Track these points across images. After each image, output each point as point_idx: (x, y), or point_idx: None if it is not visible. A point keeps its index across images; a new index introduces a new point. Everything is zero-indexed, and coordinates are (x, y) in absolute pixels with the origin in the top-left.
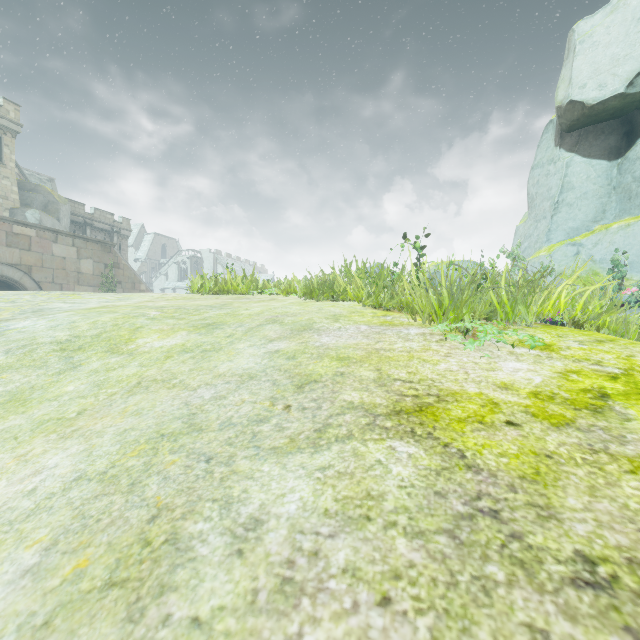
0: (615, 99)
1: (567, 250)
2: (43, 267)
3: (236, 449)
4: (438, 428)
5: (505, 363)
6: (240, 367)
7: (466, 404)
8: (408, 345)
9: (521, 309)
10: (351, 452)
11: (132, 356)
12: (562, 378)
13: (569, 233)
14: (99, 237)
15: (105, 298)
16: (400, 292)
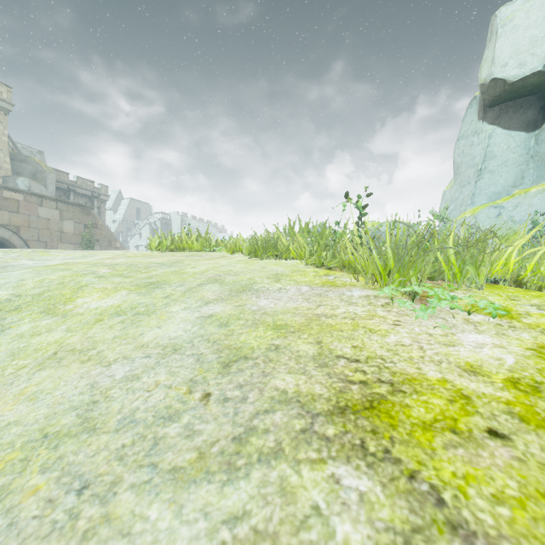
0: (534, 76)
1: (490, 212)
2: (30, 227)
3: (125, 469)
4: (397, 441)
5: (464, 335)
6: (167, 335)
7: (429, 398)
8: (352, 310)
9: (470, 270)
10: (277, 485)
11: (64, 318)
12: (539, 358)
13: (491, 197)
14: (81, 201)
15: (71, 255)
16: (342, 251)
